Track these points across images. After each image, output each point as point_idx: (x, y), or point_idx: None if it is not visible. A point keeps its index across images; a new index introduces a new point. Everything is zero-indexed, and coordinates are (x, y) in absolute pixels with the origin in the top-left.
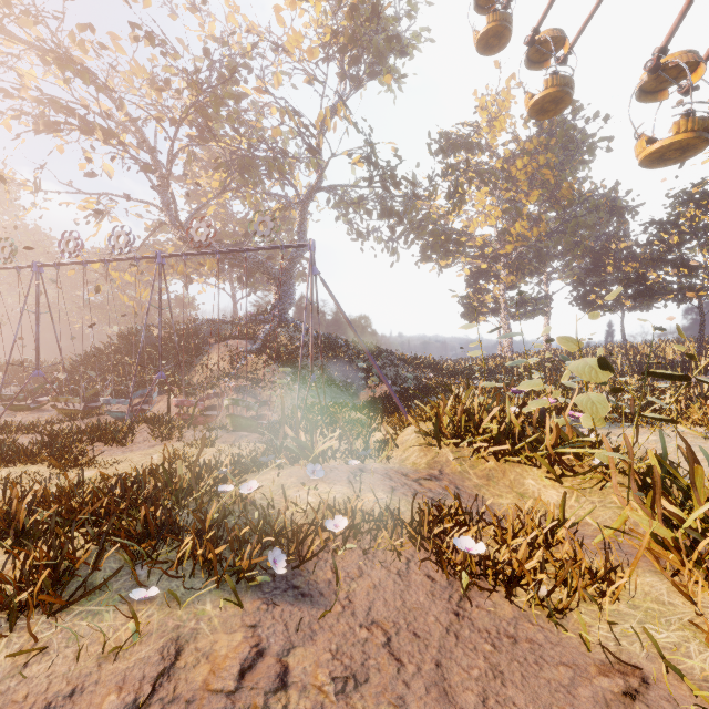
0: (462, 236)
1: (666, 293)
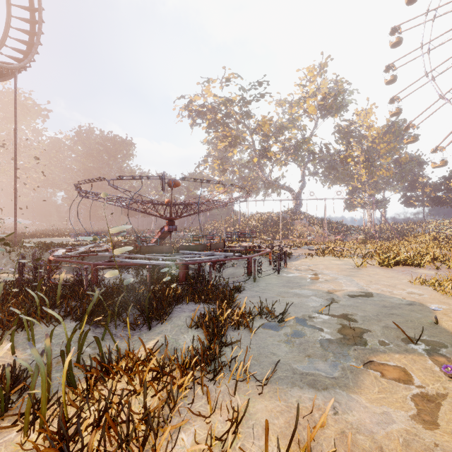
0: (355, 175)
1: (448, 203)
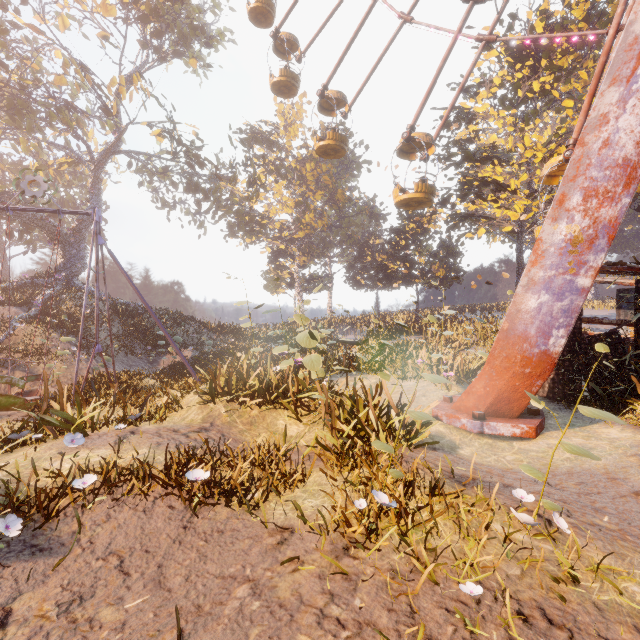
0: (264, 219)
1: (398, 279)
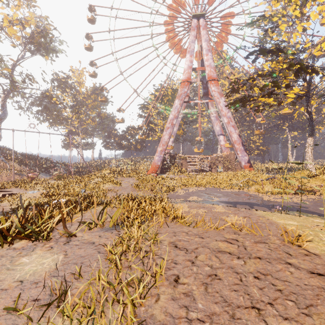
0: (69, 119)
1: (126, 148)
